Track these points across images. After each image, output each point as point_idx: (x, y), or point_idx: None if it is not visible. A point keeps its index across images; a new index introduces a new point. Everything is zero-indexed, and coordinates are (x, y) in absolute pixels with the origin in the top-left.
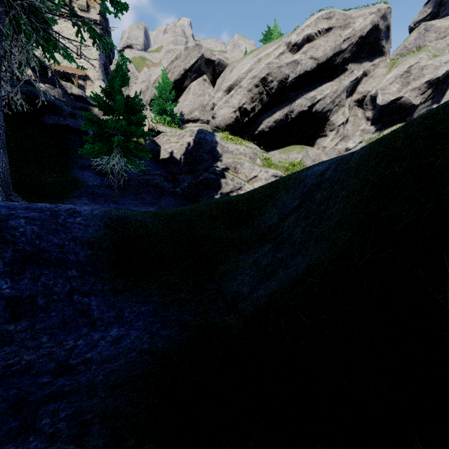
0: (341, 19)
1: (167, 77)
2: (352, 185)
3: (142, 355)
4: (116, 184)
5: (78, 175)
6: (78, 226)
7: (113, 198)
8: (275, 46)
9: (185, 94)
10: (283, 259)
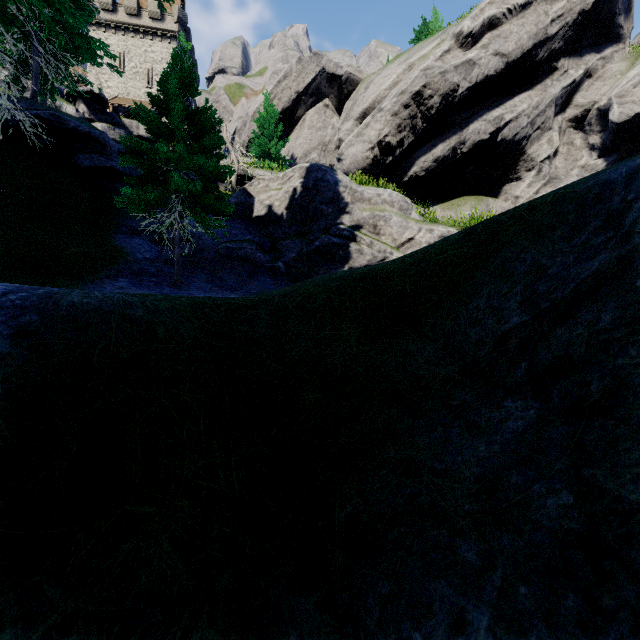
0: None
1: (271, 104)
2: None
3: None
4: (176, 255)
5: (122, 244)
6: None
7: (172, 278)
8: (435, 42)
9: (298, 129)
10: None
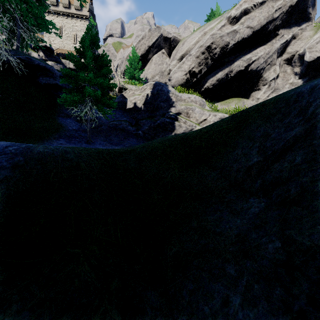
0: None
1: (135, 52)
2: None
3: None
4: (88, 127)
5: (61, 122)
6: None
7: (86, 139)
8: (217, 21)
9: (149, 64)
10: None
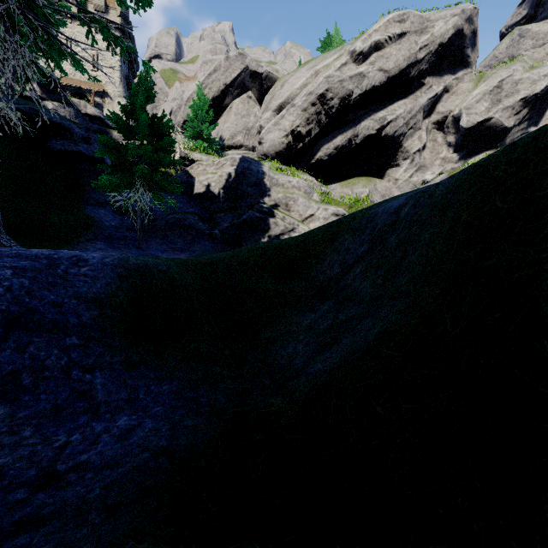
0: (417, 22)
1: (203, 93)
2: (438, 225)
3: (158, 456)
4: (138, 224)
5: (92, 214)
6: (84, 278)
7: (135, 242)
8: (336, 56)
9: (226, 114)
10: (348, 321)
